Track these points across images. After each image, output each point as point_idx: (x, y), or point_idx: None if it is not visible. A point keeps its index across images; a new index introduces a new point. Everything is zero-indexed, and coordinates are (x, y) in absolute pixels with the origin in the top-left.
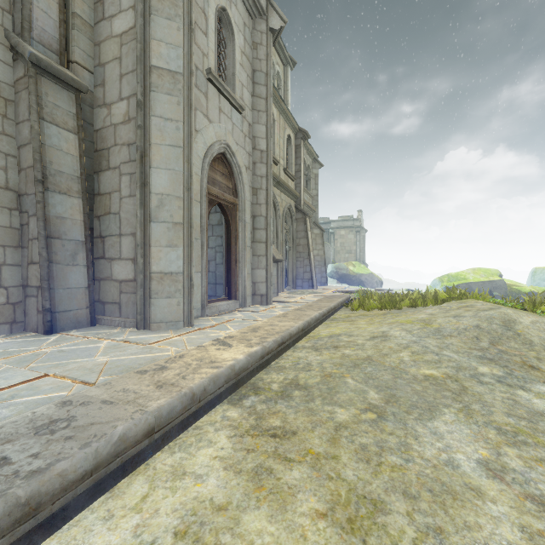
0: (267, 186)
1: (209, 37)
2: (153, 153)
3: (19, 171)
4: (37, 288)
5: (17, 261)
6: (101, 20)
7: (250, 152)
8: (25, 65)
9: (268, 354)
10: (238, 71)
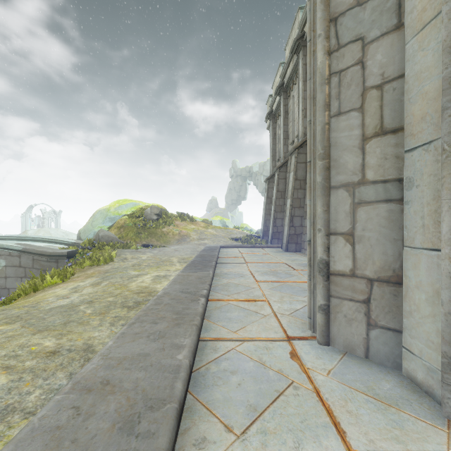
0: None
1: None
2: None
3: None
4: None
5: None
6: None
7: None
8: None
9: None
10: None
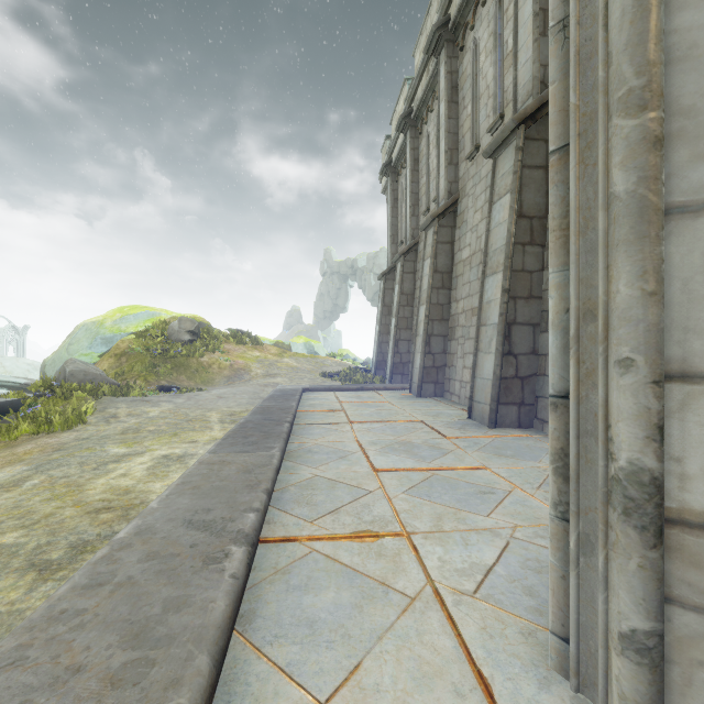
0: None
1: None
2: None
3: None
4: None
5: None
6: None
7: None
8: None
9: None
10: None
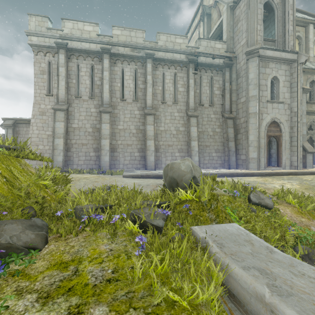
0: (298, 125)
1: (268, 90)
2: (249, 132)
3: (223, 138)
4: (226, 160)
5: (223, 155)
6: (238, 99)
7: (289, 114)
8: (224, 118)
9: (271, 173)
10: (281, 90)
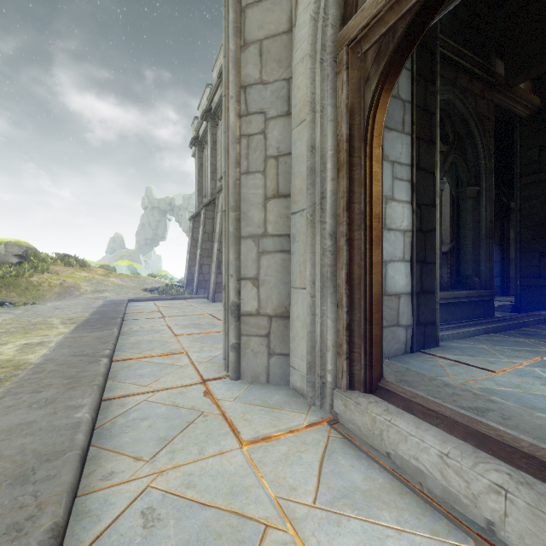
0: None
1: None
2: None
3: None
4: None
5: None
6: None
7: None
8: None
9: None
10: None
